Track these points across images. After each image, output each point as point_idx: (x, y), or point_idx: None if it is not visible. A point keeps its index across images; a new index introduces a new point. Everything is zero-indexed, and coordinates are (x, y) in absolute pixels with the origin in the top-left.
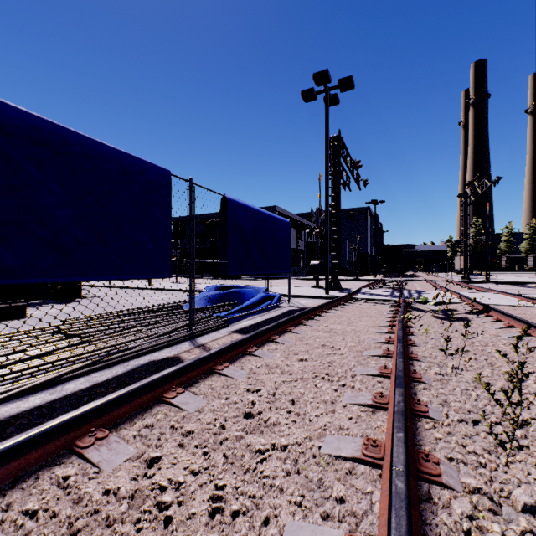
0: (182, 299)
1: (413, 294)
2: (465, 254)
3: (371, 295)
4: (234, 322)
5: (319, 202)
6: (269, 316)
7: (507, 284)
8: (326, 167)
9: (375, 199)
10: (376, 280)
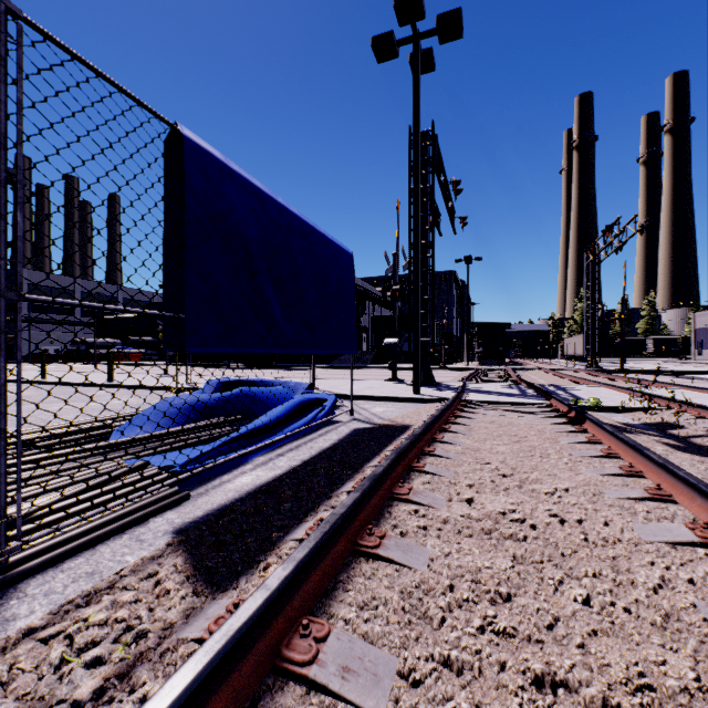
0: (148, 406)
1: (556, 391)
2: (592, 332)
3: (491, 394)
4: (213, 479)
5: (397, 244)
6: (309, 450)
7: (650, 374)
8: (414, 172)
9: (469, 255)
10: (478, 368)
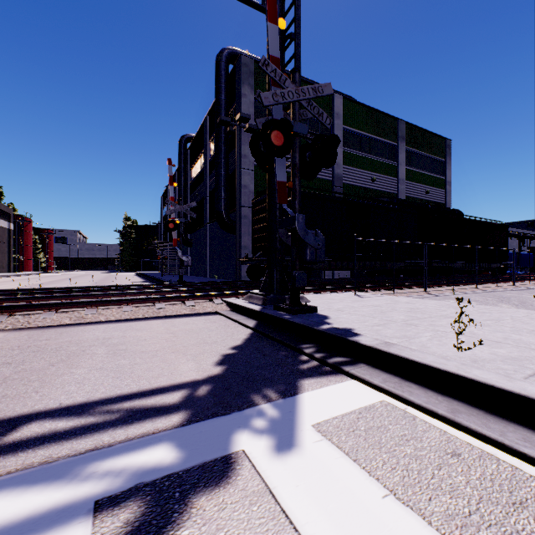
0: None
1: None
2: None
3: None
4: None
5: None
6: None
7: None
8: None
9: None
10: None
